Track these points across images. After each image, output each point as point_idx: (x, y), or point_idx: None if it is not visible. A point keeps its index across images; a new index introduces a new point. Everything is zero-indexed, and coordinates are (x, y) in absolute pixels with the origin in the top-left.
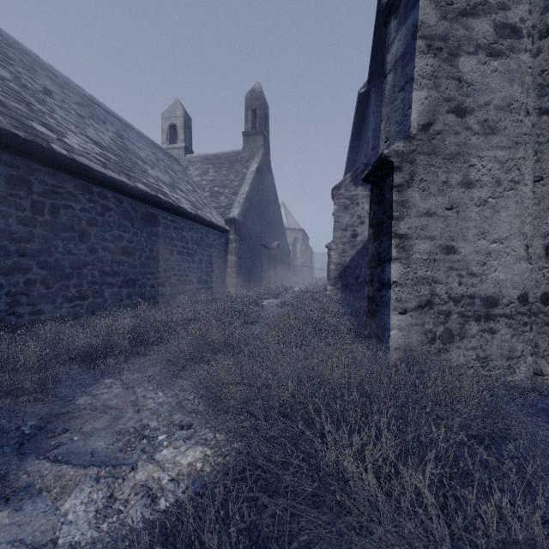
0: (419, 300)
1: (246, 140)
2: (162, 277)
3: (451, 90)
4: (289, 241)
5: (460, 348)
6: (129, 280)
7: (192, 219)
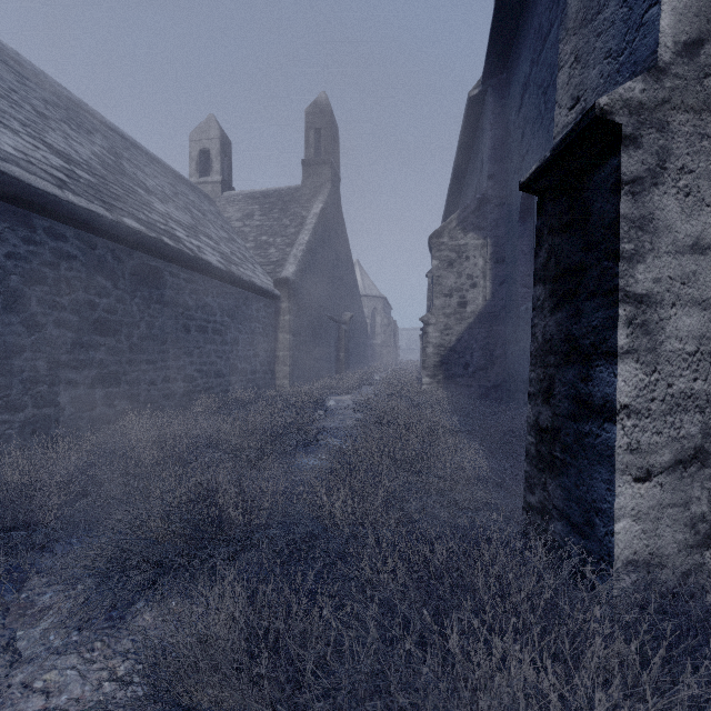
0: (679, 448)
1: (307, 171)
2: (170, 367)
3: None
4: (366, 312)
5: None
6: (108, 374)
7: (221, 278)
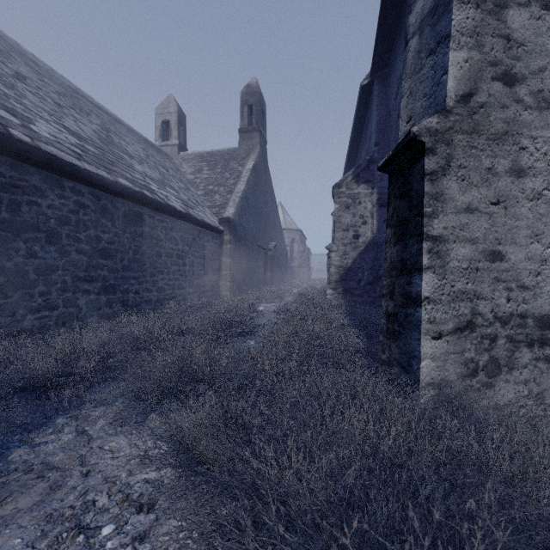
0: (458, 321)
1: (242, 137)
2: (148, 282)
3: (497, 51)
4: (286, 242)
5: (508, 382)
6: (108, 285)
7: (182, 218)
